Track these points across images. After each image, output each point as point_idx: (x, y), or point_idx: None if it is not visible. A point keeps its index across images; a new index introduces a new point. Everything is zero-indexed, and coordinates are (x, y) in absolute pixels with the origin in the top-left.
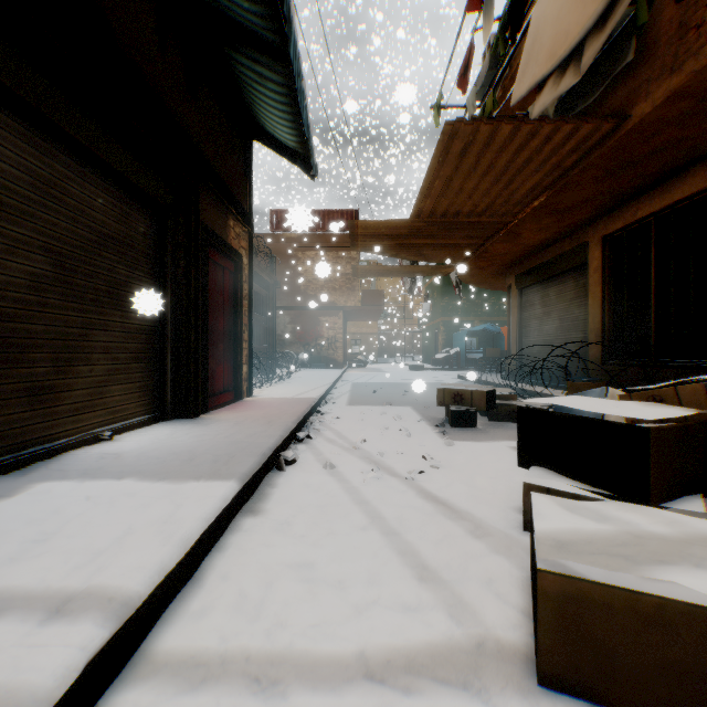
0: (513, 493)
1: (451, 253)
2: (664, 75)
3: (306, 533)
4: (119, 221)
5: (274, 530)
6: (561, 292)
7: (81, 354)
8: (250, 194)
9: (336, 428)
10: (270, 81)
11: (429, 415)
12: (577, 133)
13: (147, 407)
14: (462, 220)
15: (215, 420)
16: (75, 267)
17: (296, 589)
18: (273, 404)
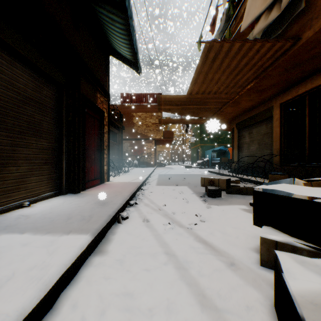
0: (248, 238)
1: (206, 112)
2: (320, 15)
3: (130, 268)
4: (35, 90)
5: (111, 265)
6: (259, 130)
7: (10, 160)
8: (108, 82)
9: (150, 198)
10: (116, 22)
11: (196, 191)
12: (273, 48)
13: (52, 188)
14: (212, 95)
15: (88, 194)
16: (7, 113)
17: (120, 318)
18: (119, 185)
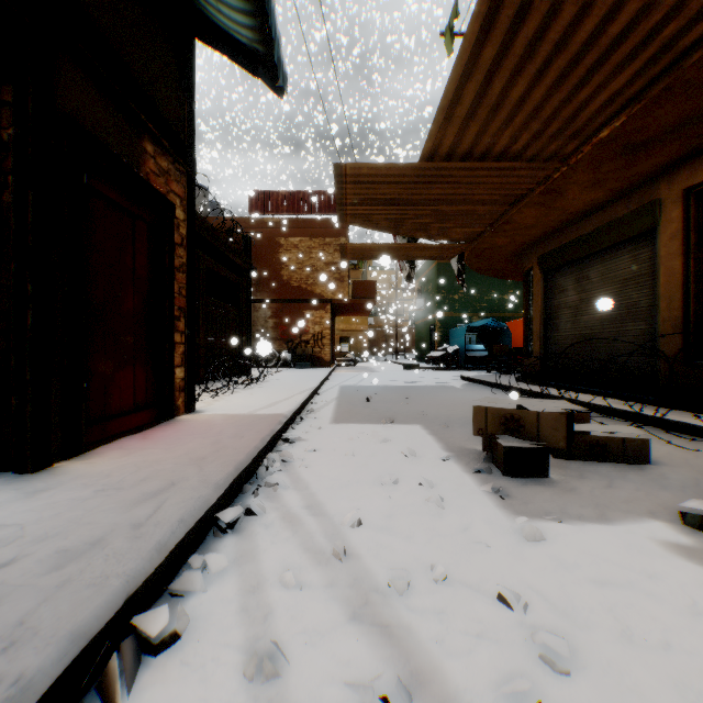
0: None
1: (463, 225)
2: None
3: None
4: None
5: None
6: (609, 271)
7: None
8: (190, 120)
9: (308, 478)
10: None
11: (454, 445)
12: None
13: None
14: (491, 165)
15: (71, 478)
16: None
17: None
18: (213, 430)
